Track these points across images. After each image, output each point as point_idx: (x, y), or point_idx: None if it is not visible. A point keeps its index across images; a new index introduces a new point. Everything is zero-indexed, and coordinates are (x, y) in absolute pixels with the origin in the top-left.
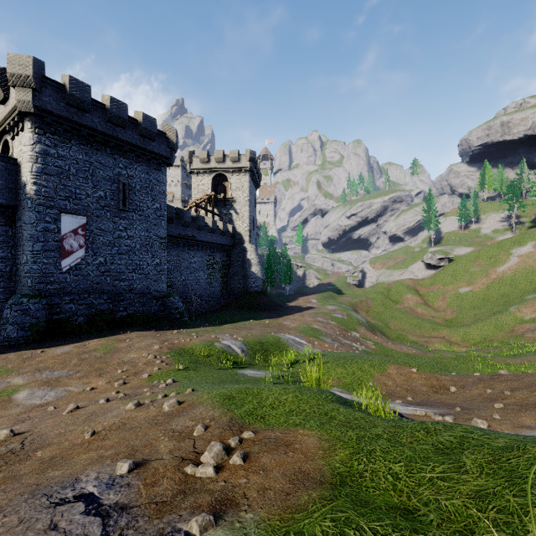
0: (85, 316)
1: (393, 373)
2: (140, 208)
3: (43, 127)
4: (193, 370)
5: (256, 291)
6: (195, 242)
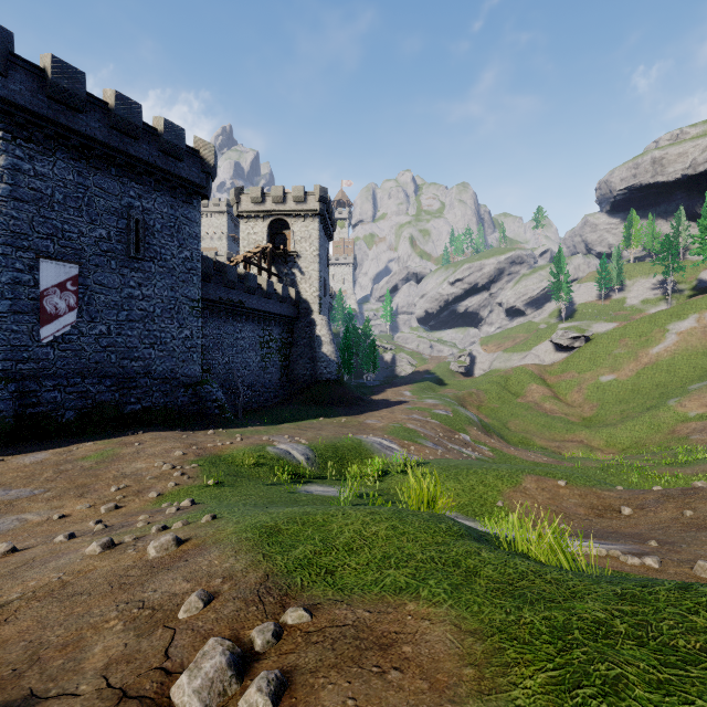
0: (76, 410)
1: (531, 487)
2: (161, 257)
3: (12, 130)
4: (230, 486)
5: (329, 379)
6: (243, 310)
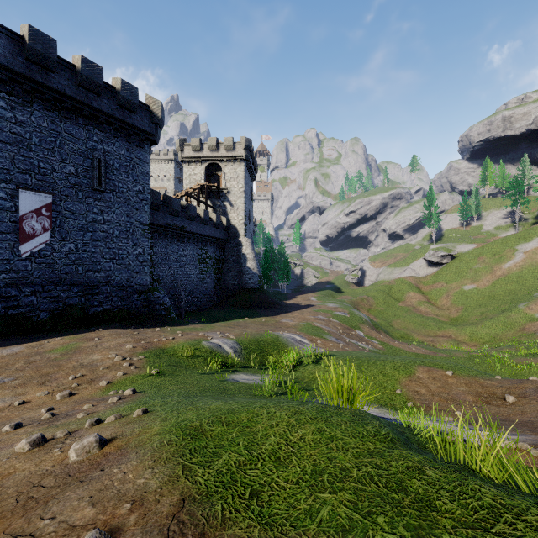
0: (49, 312)
1: (423, 377)
2: (119, 190)
3: None
4: (169, 375)
5: (252, 287)
6: (185, 233)
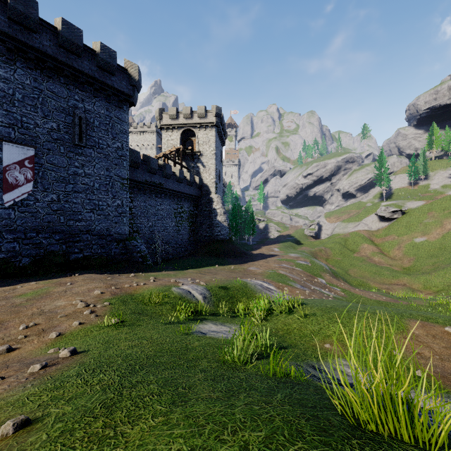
0: (31, 257)
1: (420, 334)
2: (99, 146)
3: None
4: (130, 326)
5: (222, 238)
6: (162, 190)
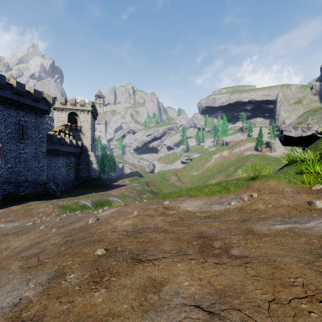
0: (1, 196)
1: None
2: (31, 138)
3: None
4: (73, 212)
5: (95, 177)
6: (59, 152)
